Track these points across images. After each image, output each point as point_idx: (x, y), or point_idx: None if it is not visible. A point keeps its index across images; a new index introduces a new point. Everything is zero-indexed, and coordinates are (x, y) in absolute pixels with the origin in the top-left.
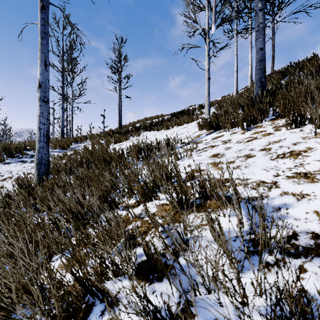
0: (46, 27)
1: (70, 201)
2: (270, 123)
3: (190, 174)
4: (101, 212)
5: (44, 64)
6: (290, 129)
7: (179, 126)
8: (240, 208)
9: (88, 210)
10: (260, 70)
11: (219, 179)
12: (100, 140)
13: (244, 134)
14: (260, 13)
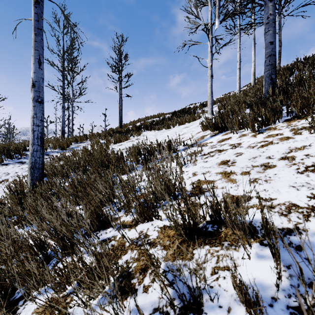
0: (40, 23)
1: (57, 218)
2: (286, 124)
3: (197, 186)
4: (92, 232)
5: (38, 62)
6: (314, 132)
7: (181, 126)
8: (279, 258)
9: (80, 225)
10: (270, 65)
11: (233, 195)
12: (100, 140)
13: (256, 137)
14: (270, 4)
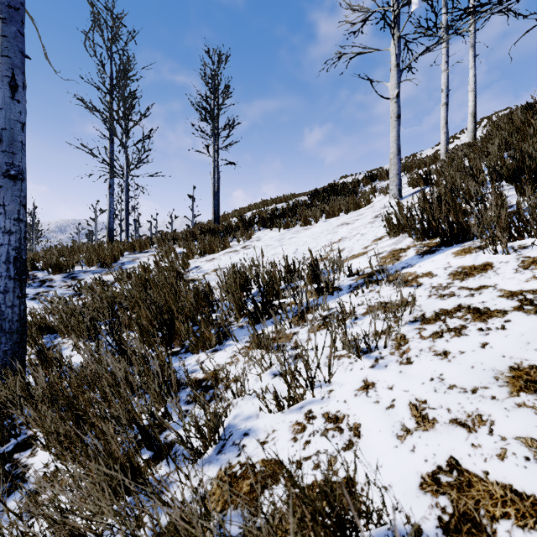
0: None
1: None
2: None
3: (462, 514)
4: None
5: (8, 85)
6: None
7: (331, 219)
8: None
9: None
10: None
11: None
12: (176, 247)
13: None
14: None
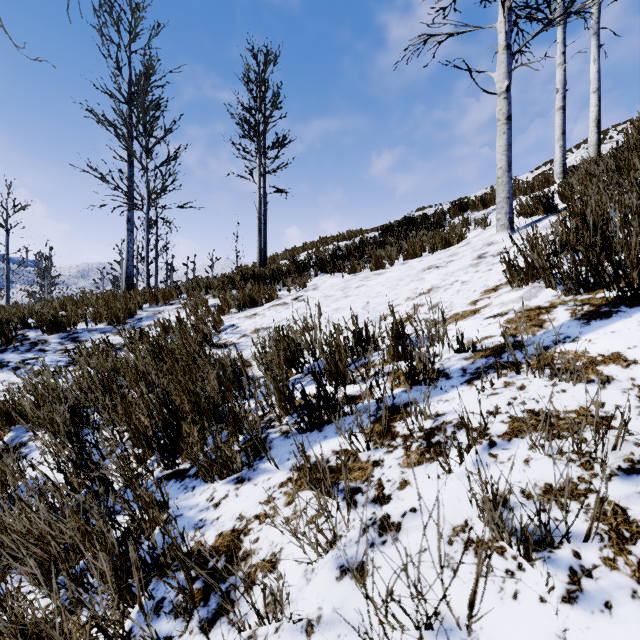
0: None
1: None
2: None
3: None
4: None
5: None
6: None
7: (411, 261)
8: None
9: None
10: None
11: None
12: (210, 297)
13: None
14: None
